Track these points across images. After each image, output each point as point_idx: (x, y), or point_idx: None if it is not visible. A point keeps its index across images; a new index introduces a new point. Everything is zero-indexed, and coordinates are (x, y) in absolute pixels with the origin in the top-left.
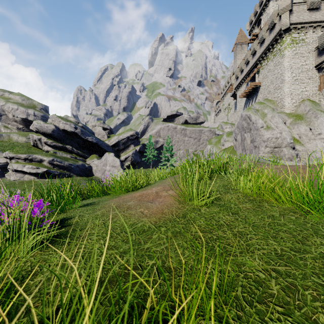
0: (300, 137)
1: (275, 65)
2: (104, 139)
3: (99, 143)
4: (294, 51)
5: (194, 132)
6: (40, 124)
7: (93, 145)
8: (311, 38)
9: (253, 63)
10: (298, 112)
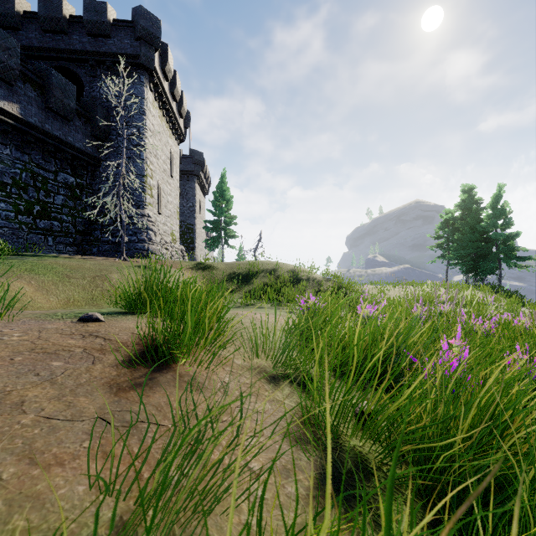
0: None
1: None
2: None
3: None
4: None
5: None
6: None
7: None
8: None
9: None
10: None
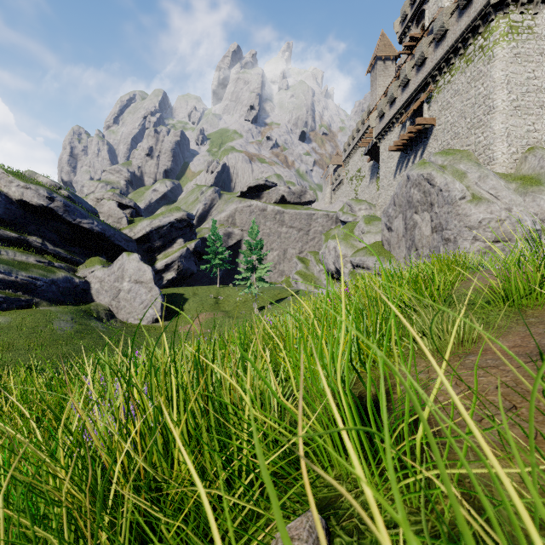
0: (543, 221)
1: (471, 80)
2: (120, 227)
3: (108, 233)
4: (515, 49)
5: (298, 218)
6: None
7: (94, 237)
8: (544, 26)
9: (418, 83)
10: (525, 171)
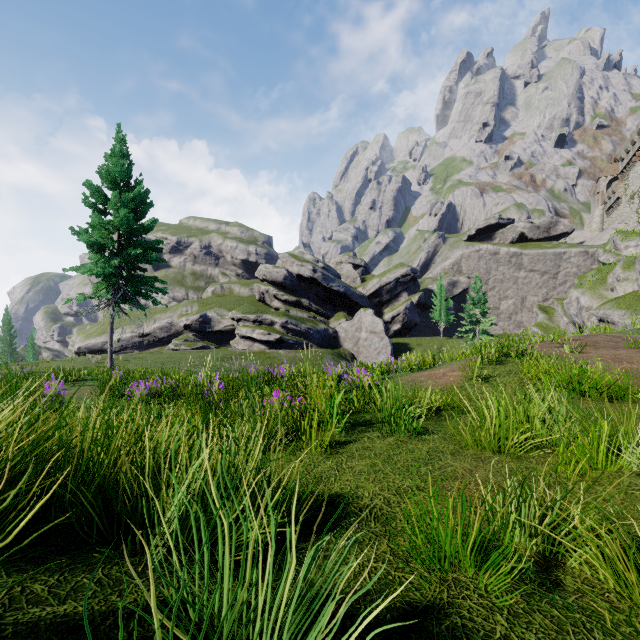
0: None
1: None
2: (355, 286)
3: (349, 293)
4: None
5: (541, 259)
6: (269, 270)
7: (339, 297)
8: None
9: None
10: None
